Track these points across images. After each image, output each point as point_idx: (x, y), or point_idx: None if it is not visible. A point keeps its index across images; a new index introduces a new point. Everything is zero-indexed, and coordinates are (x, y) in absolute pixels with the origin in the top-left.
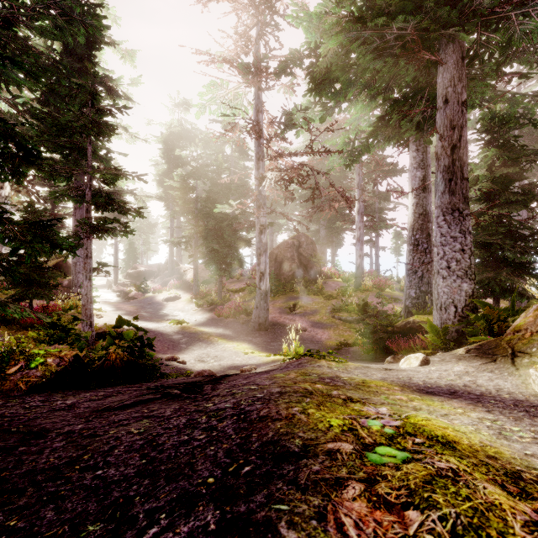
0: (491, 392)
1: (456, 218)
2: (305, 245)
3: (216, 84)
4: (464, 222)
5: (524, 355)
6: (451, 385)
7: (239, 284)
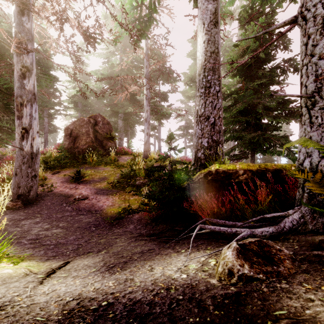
0: None
1: None
2: (101, 124)
3: None
4: None
5: None
6: None
7: None
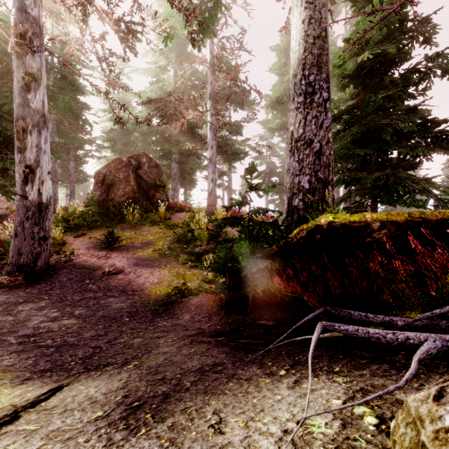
0: None
1: None
2: (147, 167)
3: None
4: None
5: None
6: None
7: None
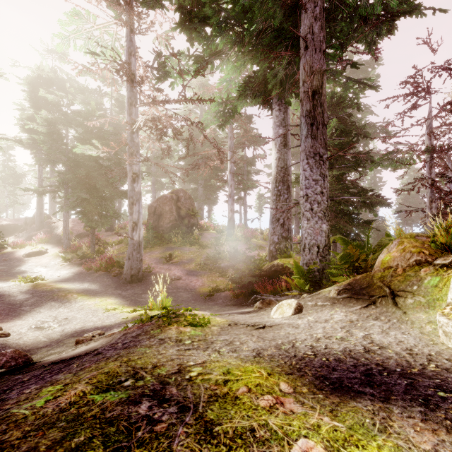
0: (407, 359)
1: (318, 161)
2: (183, 200)
3: (80, 14)
4: (324, 166)
5: (405, 294)
6: (350, 351)
7: (117, 237)
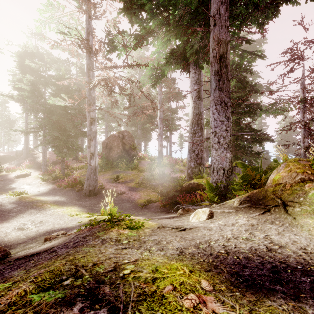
0: (304, 257)
1: (224, 107)
2: (127, 138)
3: (53, 5)
4: (228, 110)
5: (294, 204)
6: (256, 250)
7: (80, 164)
